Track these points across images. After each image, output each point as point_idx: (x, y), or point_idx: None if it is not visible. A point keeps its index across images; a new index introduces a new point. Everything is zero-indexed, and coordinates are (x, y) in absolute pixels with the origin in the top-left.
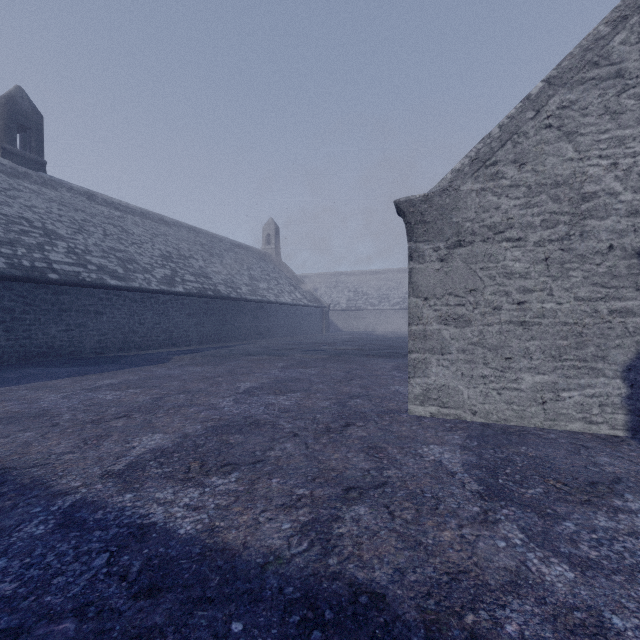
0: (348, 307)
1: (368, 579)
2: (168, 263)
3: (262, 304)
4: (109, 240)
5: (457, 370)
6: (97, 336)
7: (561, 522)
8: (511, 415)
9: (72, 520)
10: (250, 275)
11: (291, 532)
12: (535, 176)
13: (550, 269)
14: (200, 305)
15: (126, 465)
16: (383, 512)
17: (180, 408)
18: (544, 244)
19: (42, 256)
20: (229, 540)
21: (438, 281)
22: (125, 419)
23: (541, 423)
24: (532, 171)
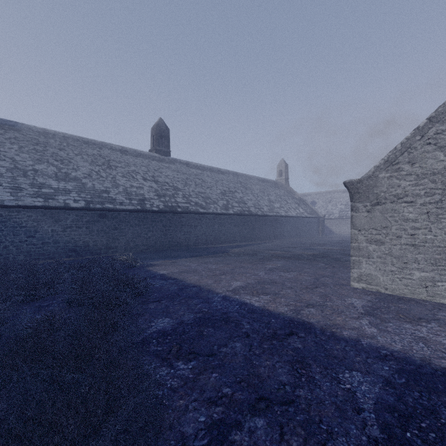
0: (340, 216)
1: (308, 320)
2: (224, 197)
3: (276, 217)
4: (197, 188)
5: (376, 267)
6: (195, 237)
7: (388, 323)
8: (407, 292)
9: (225, 299)
10: (269, 199)
11: (287, 310)
12: (421, 169)
13: (430, 218)
14: (241, 220)
15: (232, 289)
16: (319, 311)
17: (243, 274)
18: (426, 205)
19: (174, 200)
20: (269, 308)
21: (366, 222)
22: (224, 275)
23: (425, 297)
24: (419, 167)
